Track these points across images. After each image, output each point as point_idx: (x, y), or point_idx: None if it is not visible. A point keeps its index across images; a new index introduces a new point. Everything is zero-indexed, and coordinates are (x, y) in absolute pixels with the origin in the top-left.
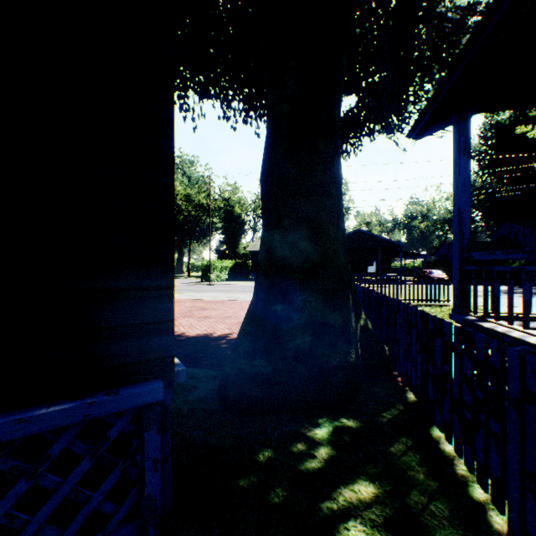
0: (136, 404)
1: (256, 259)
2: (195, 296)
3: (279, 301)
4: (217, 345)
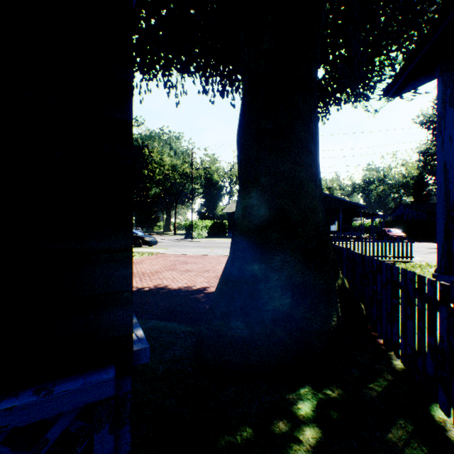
0: (77, 404)
1: (232, 219)
2: (179, 251)
3: (256, 261)
4: (195, 298)
